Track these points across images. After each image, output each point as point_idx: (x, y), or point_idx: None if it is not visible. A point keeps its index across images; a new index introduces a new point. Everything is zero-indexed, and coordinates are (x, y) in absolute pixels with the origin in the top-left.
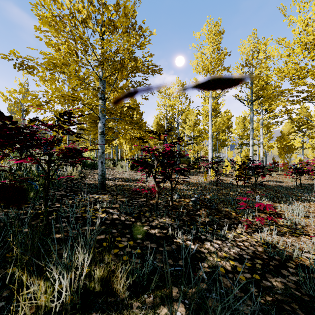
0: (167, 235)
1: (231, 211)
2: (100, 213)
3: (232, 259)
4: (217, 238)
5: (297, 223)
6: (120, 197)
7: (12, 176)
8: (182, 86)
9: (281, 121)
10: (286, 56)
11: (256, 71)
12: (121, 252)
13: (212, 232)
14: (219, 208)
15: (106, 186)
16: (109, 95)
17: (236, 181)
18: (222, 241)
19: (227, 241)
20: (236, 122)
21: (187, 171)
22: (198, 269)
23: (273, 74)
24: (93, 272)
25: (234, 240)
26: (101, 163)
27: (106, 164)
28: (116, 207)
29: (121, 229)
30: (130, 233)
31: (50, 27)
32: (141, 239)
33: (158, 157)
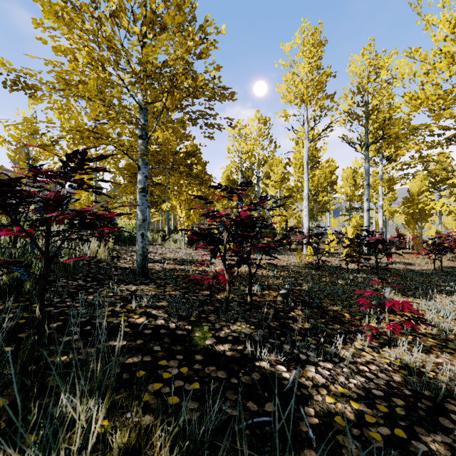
0: (244, 353)
1: (343, 311)
2: (136, 316)
3: (354, 399)
4: (326, 358)
5: (446, 331)
6: (170, 289)
7: (2, 257)
8: (264, 123)
9: (413, 173)
10: (422, 75)
11: (373, 100)
12: (166, 389)
13: (317, 348)
14: (324, 306)
15: (149, 271)
16: (156, 136)
17: (347, 264)
18: (333, 364)
19: (342, 363)
20: (342, 176)
21: (274, 249)
22: (299, 421)
23: (398, 105)
24: (114, 432)
25: (352, 361)
26: (141, 236)
27: (152, 237)
28: (163, 307)
29: (168, 345)
30: (183, 352)
31: (57, 20)
32: (202, 363)
33: (230, 227)
